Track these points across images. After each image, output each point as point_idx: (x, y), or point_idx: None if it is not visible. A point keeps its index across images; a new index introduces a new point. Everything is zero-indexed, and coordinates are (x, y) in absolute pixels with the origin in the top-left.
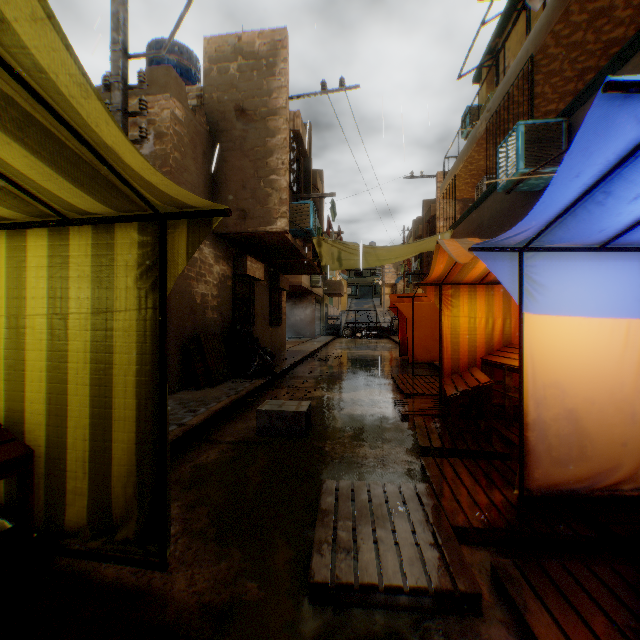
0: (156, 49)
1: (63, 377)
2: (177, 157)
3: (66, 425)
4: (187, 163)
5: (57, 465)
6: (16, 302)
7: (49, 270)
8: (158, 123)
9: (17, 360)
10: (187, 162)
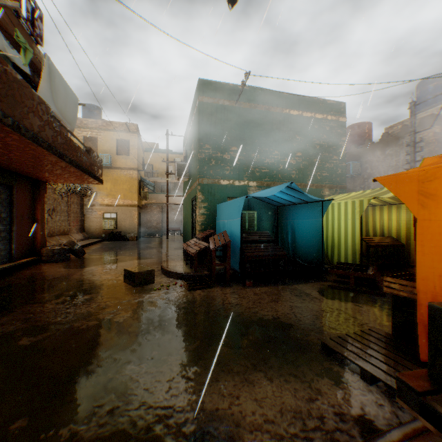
0: (421, 85)
1: (408, 232)
2: (435, 150)
3: (409, 241)
4: (441, 149)
5: (406, 249)
6: (397, 218)
7: (405, 212)
8: (425, 139)
9: (397, 229)
10: (441, 149)
